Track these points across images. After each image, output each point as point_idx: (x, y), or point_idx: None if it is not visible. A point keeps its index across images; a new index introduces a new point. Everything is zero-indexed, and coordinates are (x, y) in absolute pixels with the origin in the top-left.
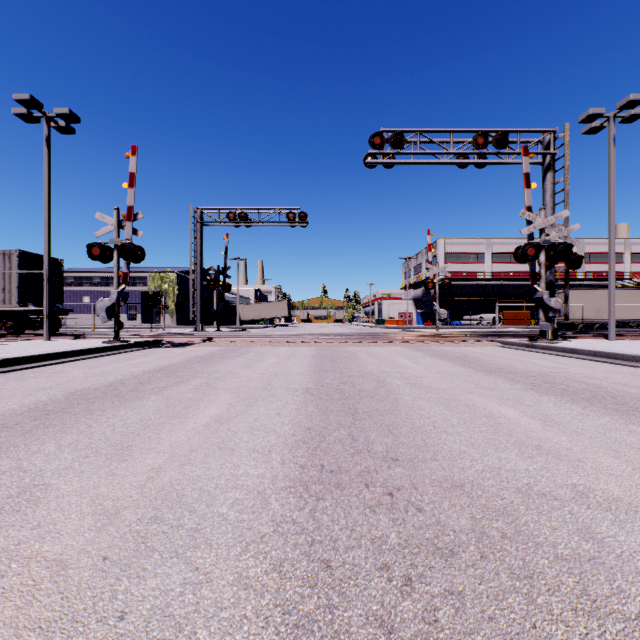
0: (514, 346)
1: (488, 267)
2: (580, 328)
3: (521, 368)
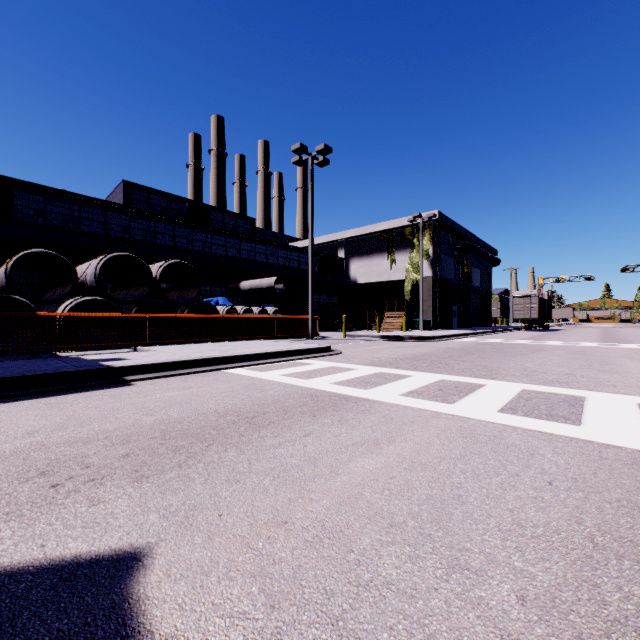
0: None
1: None
2: None
3: None
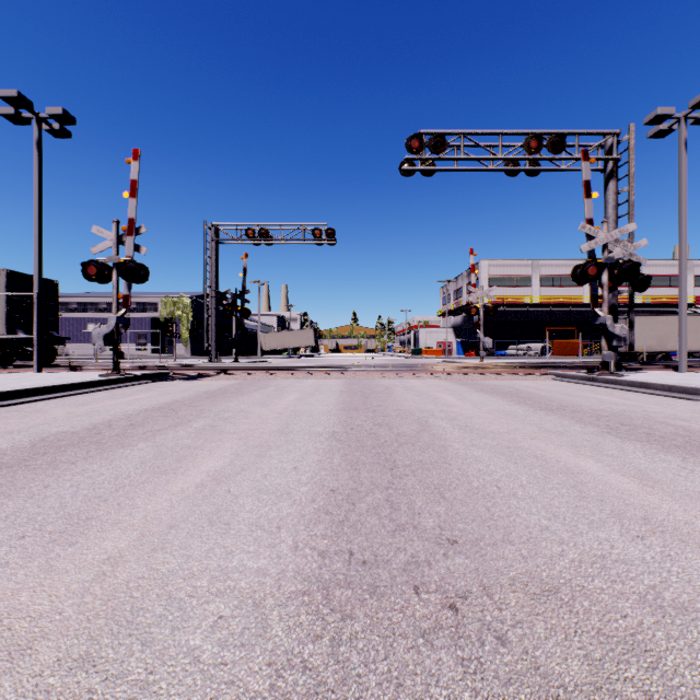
0: (572, 379)
1: (536, 291)
2: (641, 359)
3: (587, 406)
